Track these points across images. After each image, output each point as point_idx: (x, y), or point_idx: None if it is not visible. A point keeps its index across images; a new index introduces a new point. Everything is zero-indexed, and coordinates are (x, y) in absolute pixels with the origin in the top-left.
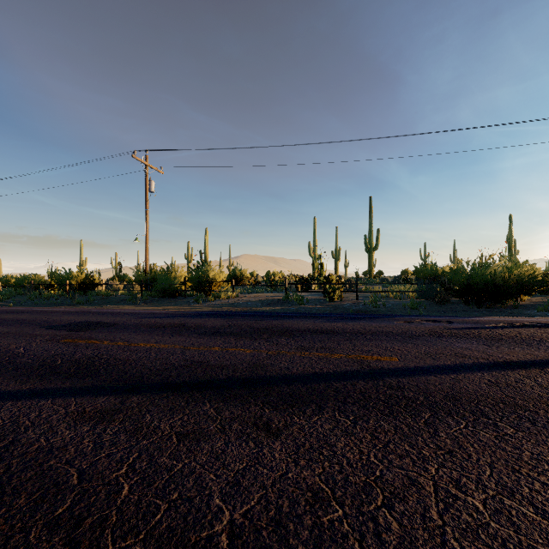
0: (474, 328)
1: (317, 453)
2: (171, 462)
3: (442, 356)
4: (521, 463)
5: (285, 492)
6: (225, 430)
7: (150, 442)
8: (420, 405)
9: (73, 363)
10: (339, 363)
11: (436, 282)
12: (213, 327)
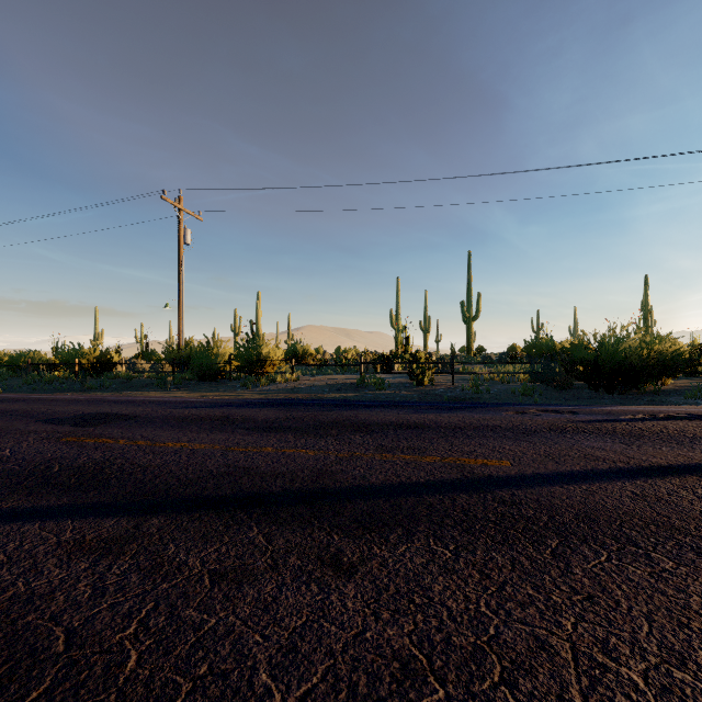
0: (607, 421)
1: (406, 600)
2: (201, 617)
3: (567, 459)
4: (690, 614)
5: (361, 662)
6: (277, 566)
7: (172, 585)
8: (544, 528)
9: (75, 470)
10: (432, 469)
11: (554, 361)
12: (265, 420)
